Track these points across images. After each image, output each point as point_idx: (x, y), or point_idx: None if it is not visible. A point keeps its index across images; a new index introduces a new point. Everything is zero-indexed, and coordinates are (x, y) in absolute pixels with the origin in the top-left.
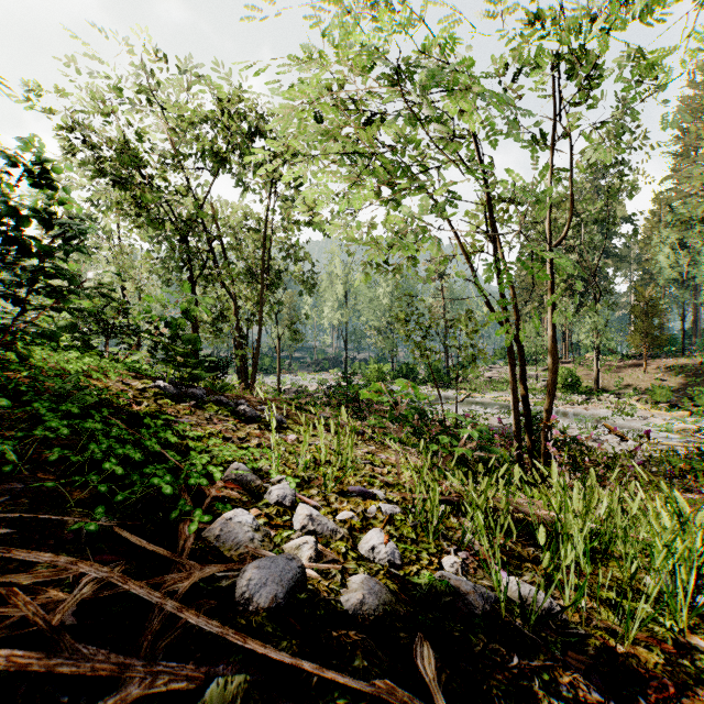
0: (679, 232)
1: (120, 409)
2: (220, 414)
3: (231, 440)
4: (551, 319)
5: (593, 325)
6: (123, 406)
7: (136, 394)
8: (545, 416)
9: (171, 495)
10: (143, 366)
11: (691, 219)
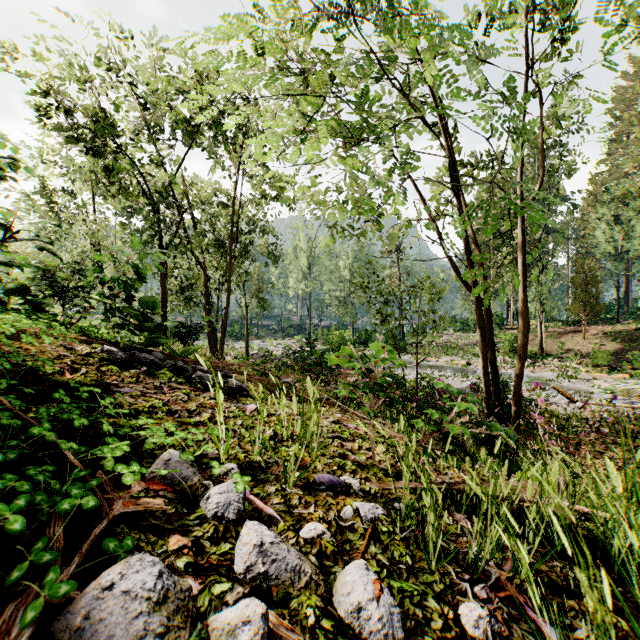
0: (614, 210)
1: (45, 378)
2: (173, 381)
3: (177, 414)
4: (522, 281)
5: (537, 294)
6: (52, 374)
7: (78, 360)
8: (515, 381)
9: (21, 533)
10: (101, 331)
11: (627, 196)
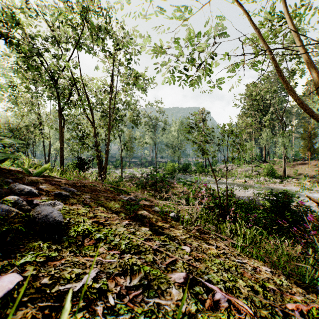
0: None
1: None
2: None
3: None
4: None
5: (283, 142)
6: None
7: None
8: None
9: None
10: None
11: None
